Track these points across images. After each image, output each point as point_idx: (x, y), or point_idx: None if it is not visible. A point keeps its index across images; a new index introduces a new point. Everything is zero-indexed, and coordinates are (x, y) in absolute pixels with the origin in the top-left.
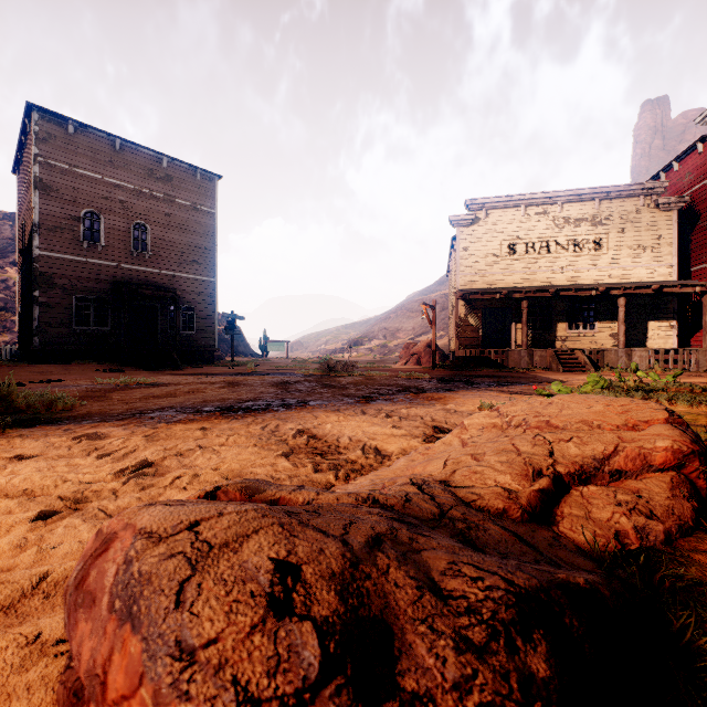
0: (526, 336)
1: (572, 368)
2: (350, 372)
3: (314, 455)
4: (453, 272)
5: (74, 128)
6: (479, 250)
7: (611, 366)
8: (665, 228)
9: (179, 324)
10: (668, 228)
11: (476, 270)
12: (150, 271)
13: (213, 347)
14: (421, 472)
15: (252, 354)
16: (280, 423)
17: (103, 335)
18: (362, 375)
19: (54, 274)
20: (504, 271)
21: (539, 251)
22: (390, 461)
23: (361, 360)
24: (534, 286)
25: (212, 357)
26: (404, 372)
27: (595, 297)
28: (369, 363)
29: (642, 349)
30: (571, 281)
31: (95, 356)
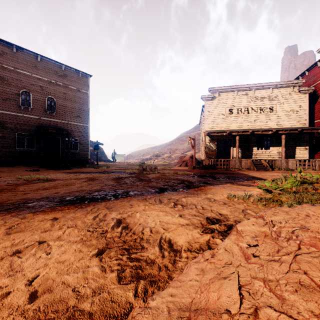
0: (238, 153)
1: (261, 168)
2: (153, 171)
3: (122, 252)
4: (202, 122)
5: (16, 49)
6: (215, 112)
7: (279, 167)
8: (303, 102)
9: (70, 147)
10: (304, 102)
11: (214, 121)
12: (56, 121)
13: (87, 158)
14: (217, 303)
15: (108, 160)
16: (107, 212)
17: (31, 152)
18: (160, 172)
19: (6, 122)
20: (227, 122)
21: (244, 112)
22: (181, 259)
23: (159, 164)
24: (241, 129)
25: (87, 163)
26: (180, 171)
27: (270, 134)
28: (163, 165)
29: (293, 159)
30: (259, 127)
31: (27, 162)
